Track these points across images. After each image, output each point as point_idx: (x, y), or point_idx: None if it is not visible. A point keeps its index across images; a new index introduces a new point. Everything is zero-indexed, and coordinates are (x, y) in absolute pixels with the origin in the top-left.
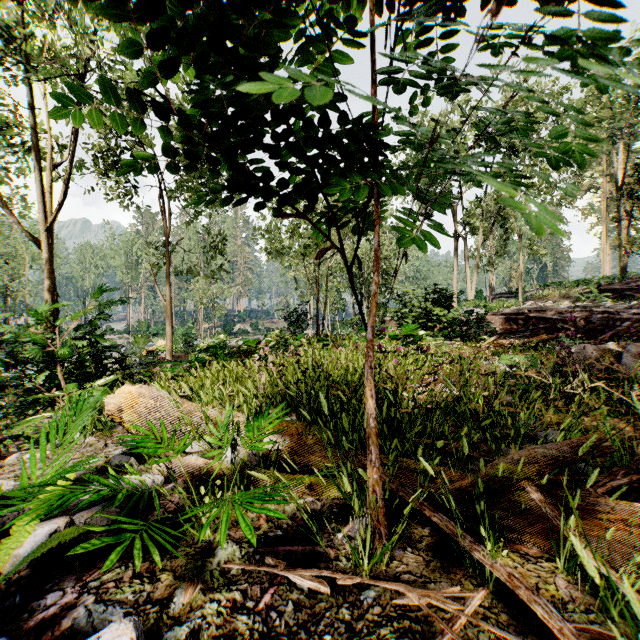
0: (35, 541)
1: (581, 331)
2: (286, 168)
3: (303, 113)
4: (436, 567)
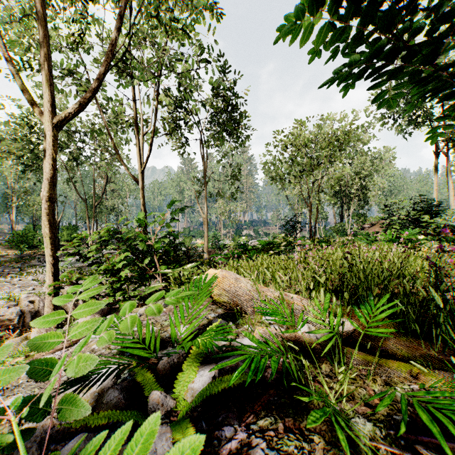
0: (203, 380)
1: None
2: None
3: None
4: None
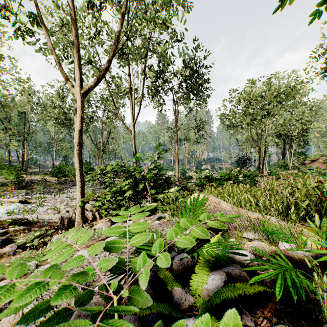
0: (216, 283)
1: None
2: None
3: None
4: None
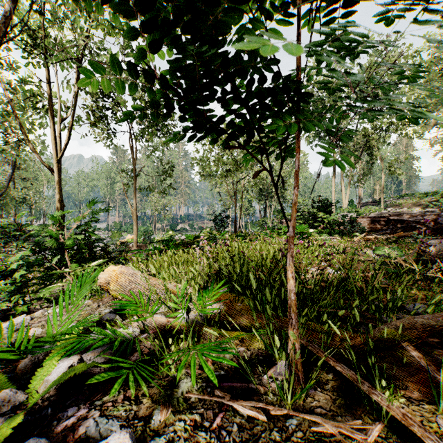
0: (59, 371)
1: (430, 229)
2: (233, 113)
3: (246, 73)
4: (341, 404)
